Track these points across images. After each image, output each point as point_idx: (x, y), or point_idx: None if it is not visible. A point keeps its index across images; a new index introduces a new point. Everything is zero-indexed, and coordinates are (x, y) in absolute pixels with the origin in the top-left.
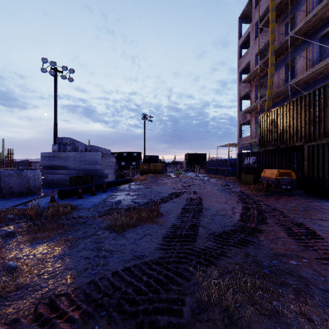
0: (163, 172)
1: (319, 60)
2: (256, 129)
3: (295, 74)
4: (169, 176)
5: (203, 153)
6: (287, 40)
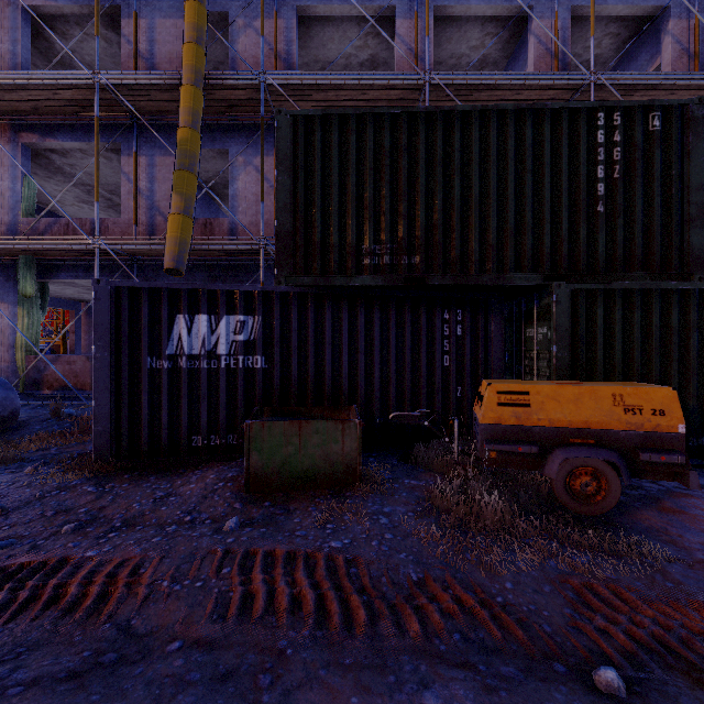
0: None
1: None
2: (31, 202)
3: (231, 68)
4: None
5: None
6: None
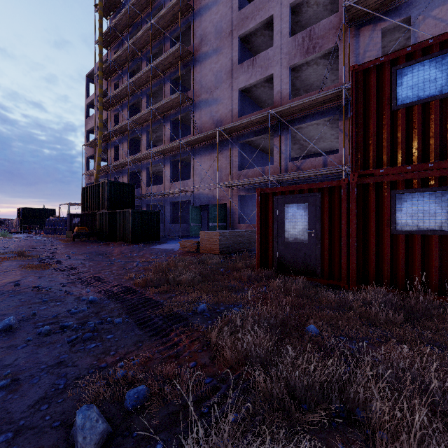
0: None
1: (131, 153)
2: None
3: (119, 157)
4: None
5: (50, 209)
6: (111, 132)
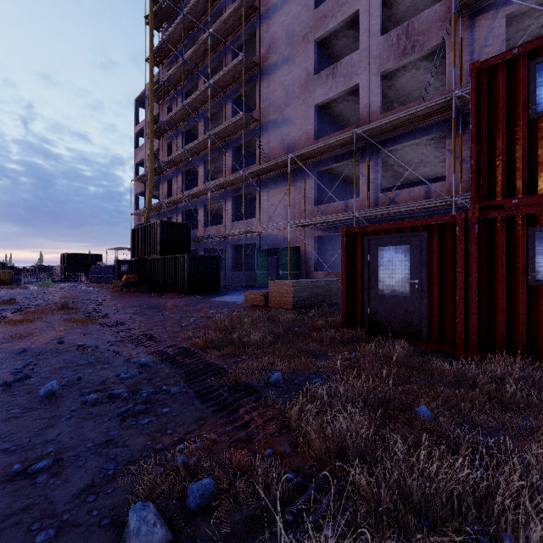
0: (13, 283)
1: (186, 188)
2: None
3: (173, 193)
4: (26, 287)
5: (96, 255)
6: (163, 164)
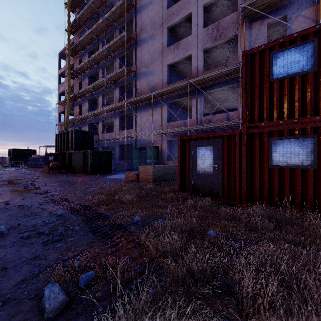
0: None
1: (91, 110)
2: None
3: (82, 112)
4: None
5: (33, 150)
6: (76, 94)
